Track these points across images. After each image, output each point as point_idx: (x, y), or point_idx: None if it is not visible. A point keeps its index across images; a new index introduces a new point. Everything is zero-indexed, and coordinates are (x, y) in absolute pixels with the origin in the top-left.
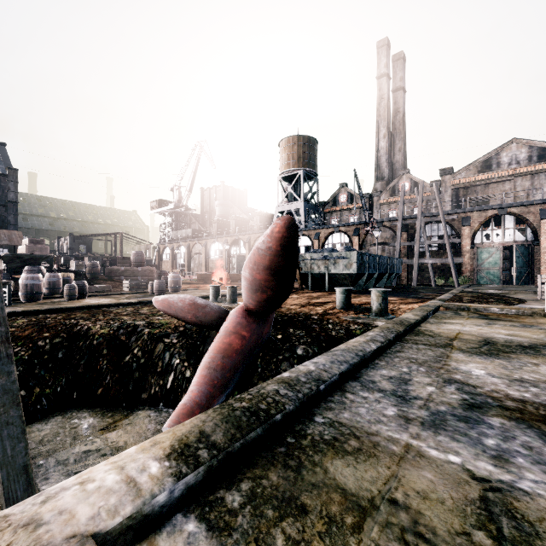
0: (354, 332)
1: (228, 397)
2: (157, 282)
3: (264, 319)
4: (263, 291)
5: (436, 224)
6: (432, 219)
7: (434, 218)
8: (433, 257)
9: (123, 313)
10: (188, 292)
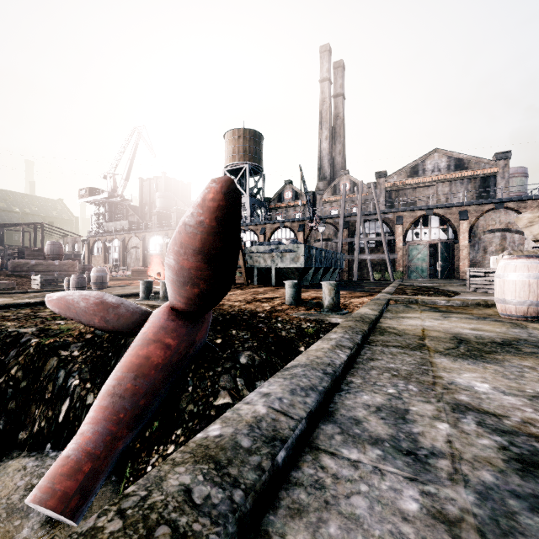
0: (306, 331)
1: (144, 432)
2: (74, 278)
3: (197, 321)
4: (194, 284)
5: (374, 222)
6: (370, 217)
7: (372, 217)
8: (371, 253)
9: (10, 317)
10: (117, 289)
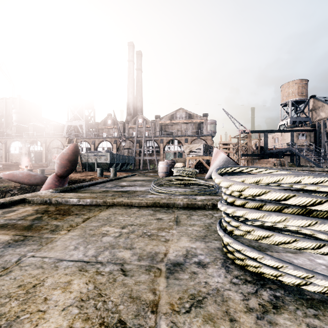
0: None
1: None
2: None
3: (64, 179)
4: (65, 167)
5: (151, 141)
6: (149, 139)
7: (150, 138)
8: (150, 156)
9: None
10: None
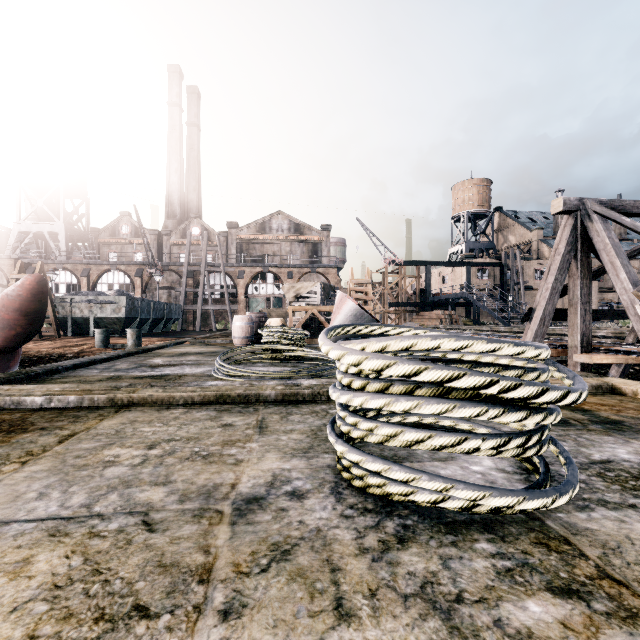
0: None
1: None
2: None
3: (11, 354)
4: (12, 328)
5: (219, 274)
6: (214, 269)
7: (217, 269)
8: (217, 304)
9: None
10: None
